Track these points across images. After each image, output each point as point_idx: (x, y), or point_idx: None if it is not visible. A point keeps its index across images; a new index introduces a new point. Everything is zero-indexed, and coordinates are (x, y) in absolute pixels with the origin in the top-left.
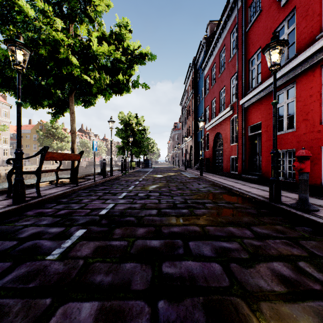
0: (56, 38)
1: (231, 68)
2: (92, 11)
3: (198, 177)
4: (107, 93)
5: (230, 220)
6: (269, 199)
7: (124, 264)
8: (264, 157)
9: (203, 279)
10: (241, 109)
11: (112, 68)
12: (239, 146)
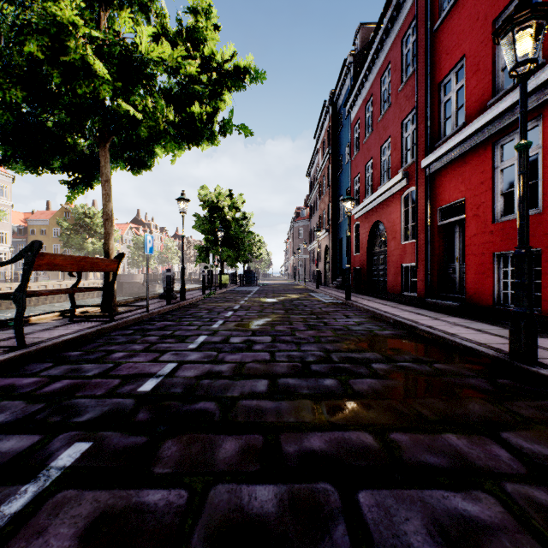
0: (60, 19)
1: (403, 102)
2: None
3: (343, 303)
4: (168, 139)
5: (441, 412)
6: (511, 353)
7: None
8: (472, 266)
9: None
10: (425, 177)
11: (182, 94)
12: (420, 245)
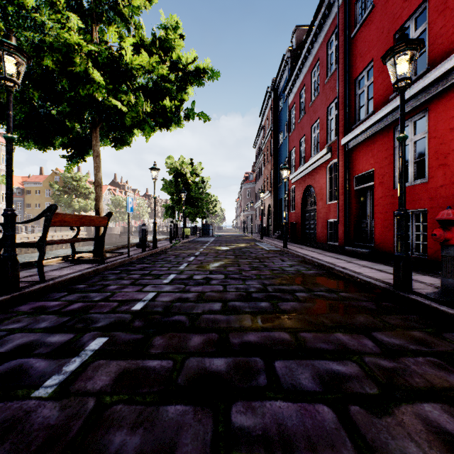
0: (69, 42)
1: (328, 92)
2: (126, 6)
3: (281, 251)
4: (147, 126)
5: (337, 321)
6: (394, 285)
7: (165, 407)
8: (379, 221)
9: (306, 441)
10: (344, 151)
11: (155, 90)
12: (340, 205)
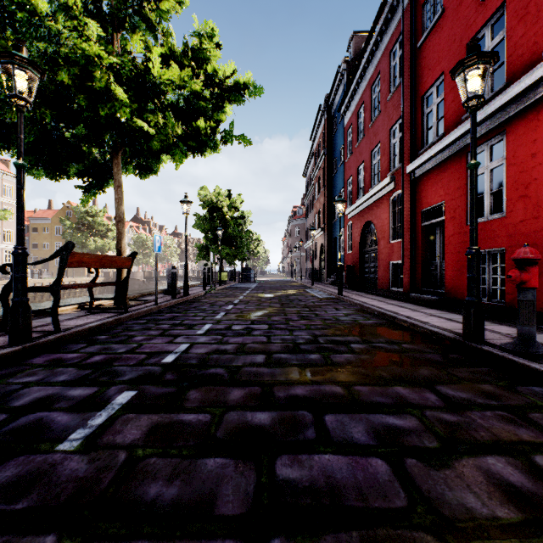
0: (88, 53)
1: (391, 111)
2: (152, 10)
3: (335, 298)
4: (177, 151)
5: (397, 374)
6: (464, 335)
7: (203, 460)
8: (450, 263)
9: (356, 492)
10: (410, 181)
11: (187, 109)
12: (405, 244)
